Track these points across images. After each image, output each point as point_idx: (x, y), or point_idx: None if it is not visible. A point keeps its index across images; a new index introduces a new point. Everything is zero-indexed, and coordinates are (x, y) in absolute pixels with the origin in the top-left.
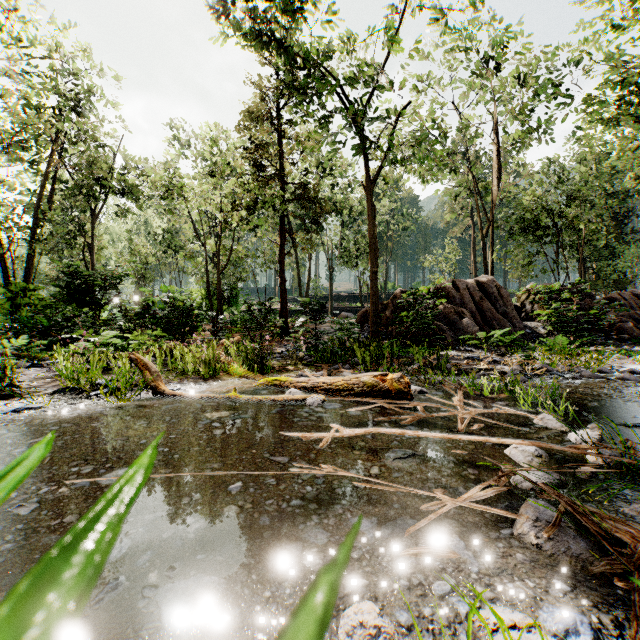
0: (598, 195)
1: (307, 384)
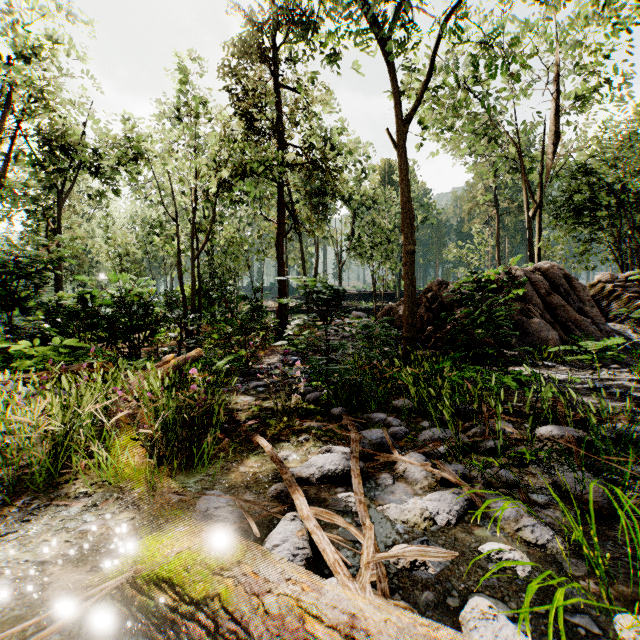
0: None
1: None
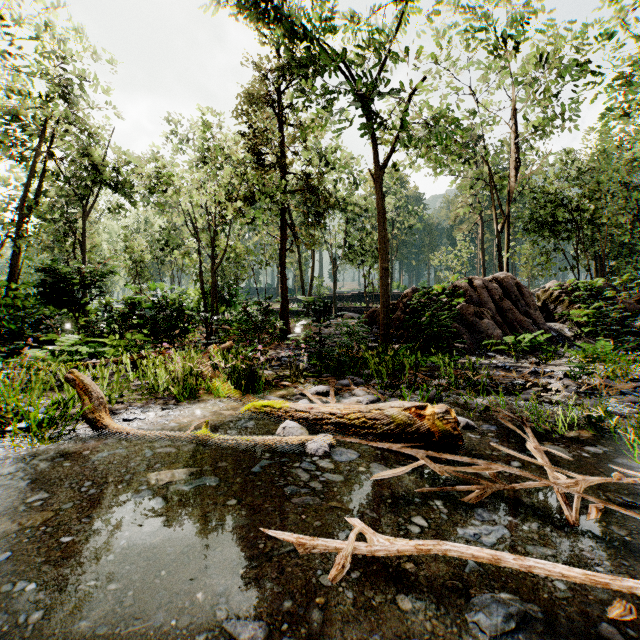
0: (616, 189)
1: (308, 414)
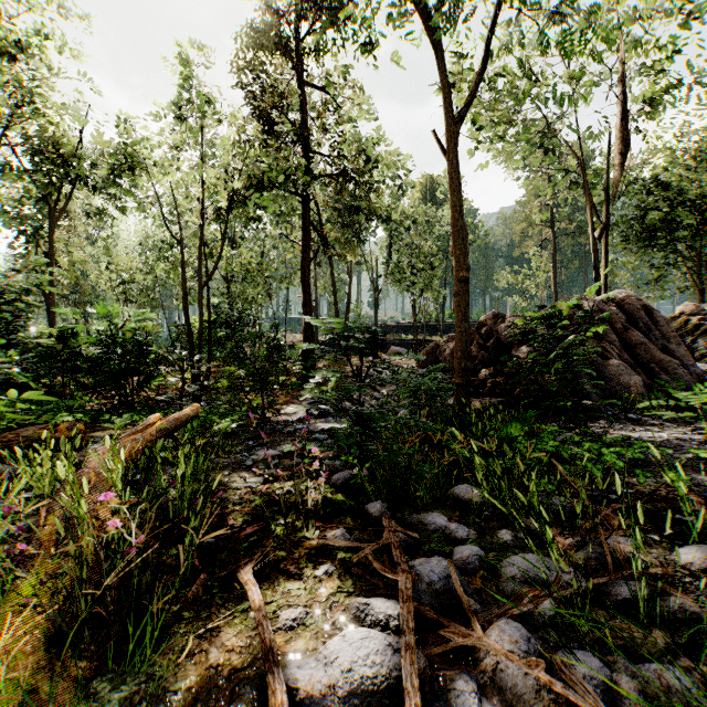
0: None
1: None
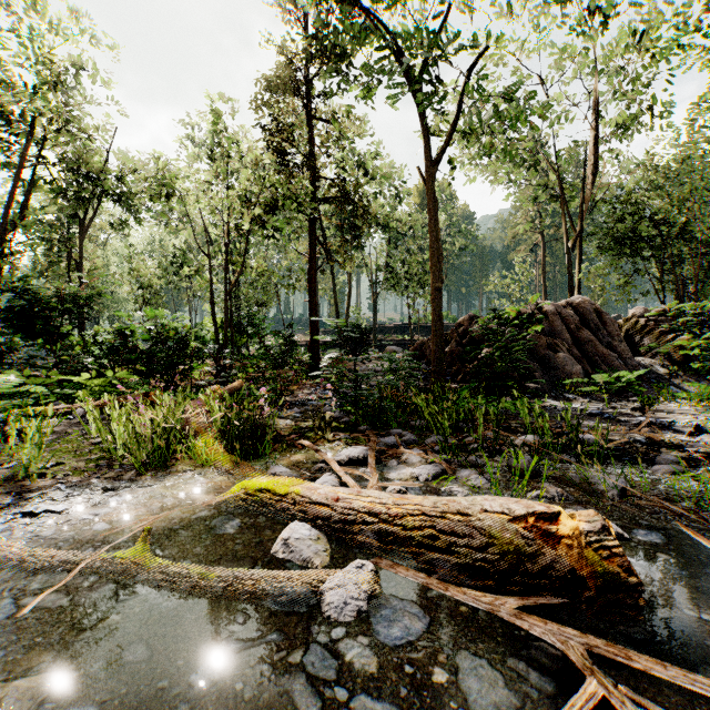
0: (703, 202)
1: (331, 511)
